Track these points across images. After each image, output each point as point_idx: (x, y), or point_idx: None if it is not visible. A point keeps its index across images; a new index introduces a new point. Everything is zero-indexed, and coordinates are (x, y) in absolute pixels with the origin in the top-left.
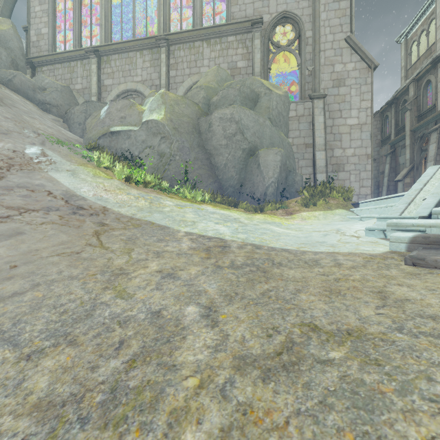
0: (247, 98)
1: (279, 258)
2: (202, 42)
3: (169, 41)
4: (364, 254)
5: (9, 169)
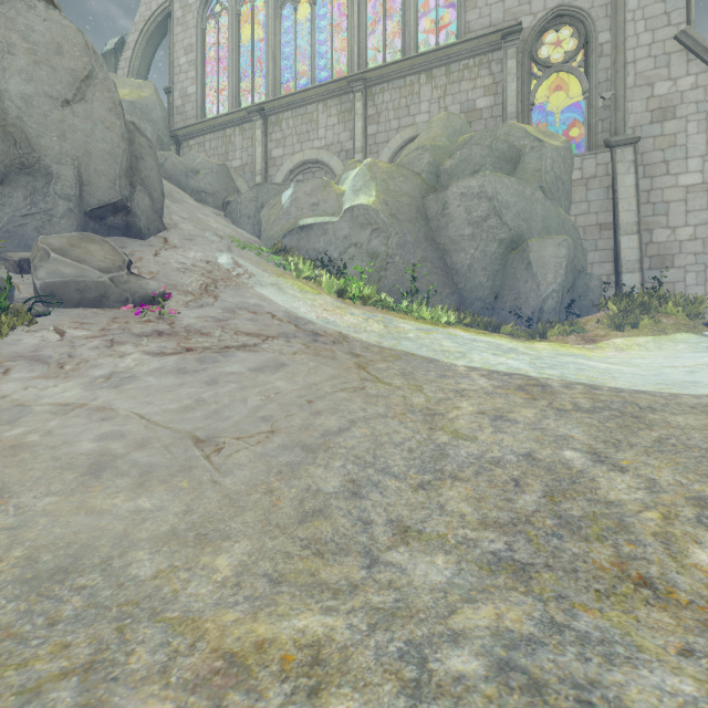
0: (502, 159)
1: (643, 402)
2: (418, 77)
3: (367, 81)
4: None
5: (217, 286)
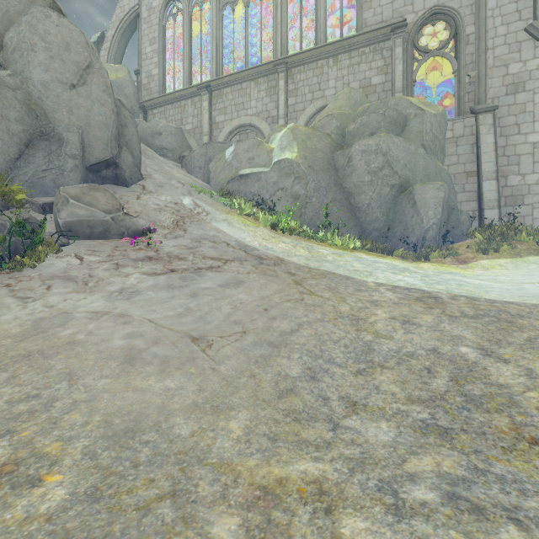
0: (393, 123)
1: (513, 310)
2: (327, 61)
3: (288, 65)
4: None
5: (184, 222)
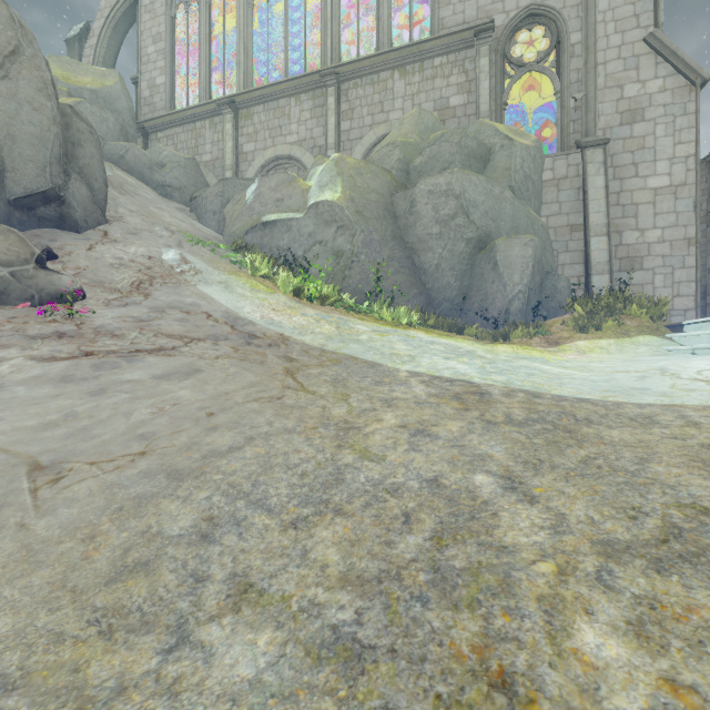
0: (471, 156)
1: (582, 412)
2: (392, 72)
3: (340, 76)
4: None
5: (152, 283)
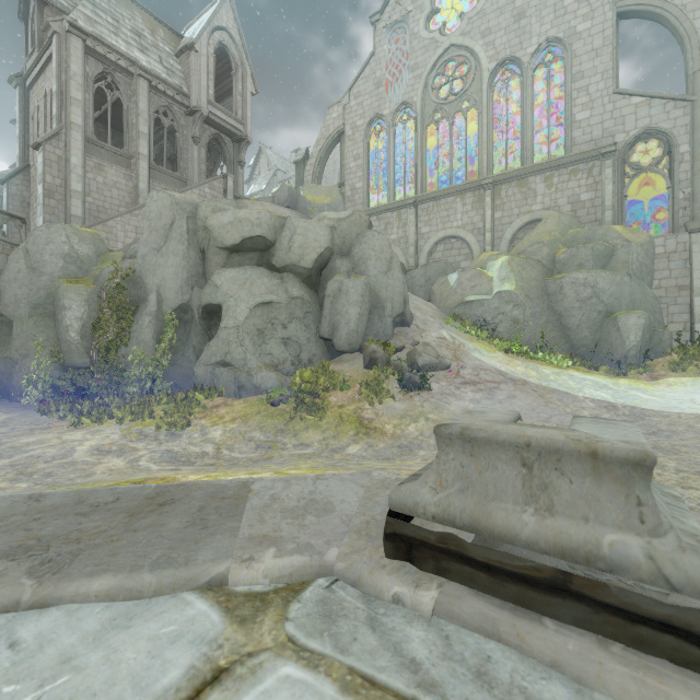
0: (600, 255)
1: (648, 413)
2: (534, 178)
3: (494, 182)
4: (697, 414)
5: (458, 355)
